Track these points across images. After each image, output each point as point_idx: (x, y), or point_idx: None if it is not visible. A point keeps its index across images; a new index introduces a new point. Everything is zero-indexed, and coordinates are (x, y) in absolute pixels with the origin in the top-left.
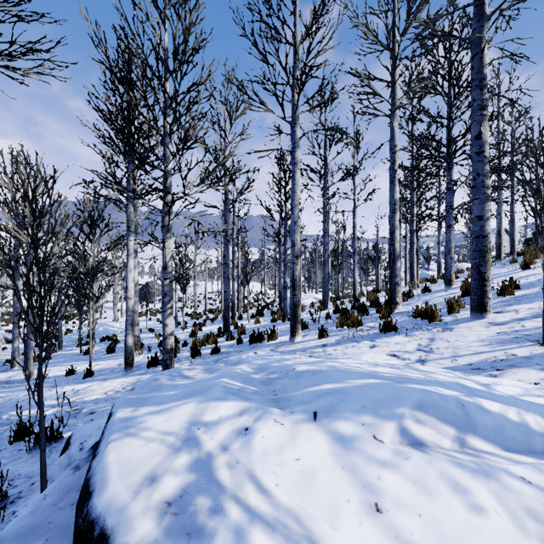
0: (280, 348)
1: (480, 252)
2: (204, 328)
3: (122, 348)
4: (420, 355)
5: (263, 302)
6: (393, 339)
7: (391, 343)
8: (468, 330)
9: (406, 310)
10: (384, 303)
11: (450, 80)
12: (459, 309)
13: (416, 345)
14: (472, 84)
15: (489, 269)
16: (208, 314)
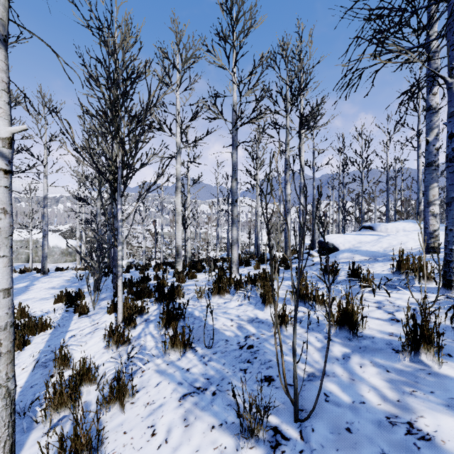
0: None
1: None
2: None
3: None
4: None
5: None
6: None
7: None
8: None
9: None
10: None
11: None
12: None
13: None
14: None
15: None
16: None
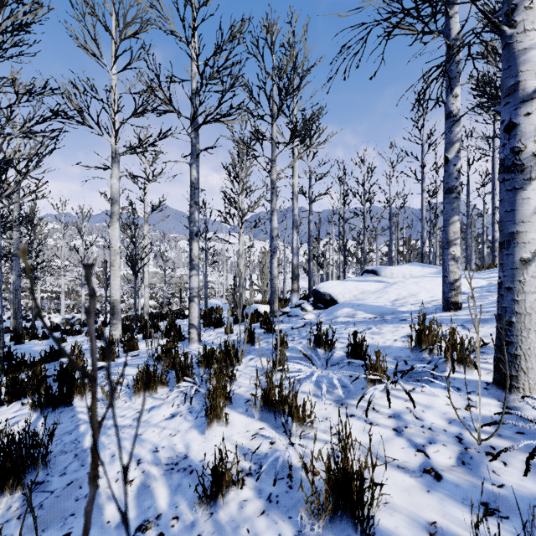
0: None
1: None
2: None
3: None
4: None
5: None
6: None
7: None
8: None
9: None
10: None
11: None
12: None
13: None
14: None
15: None
16: None
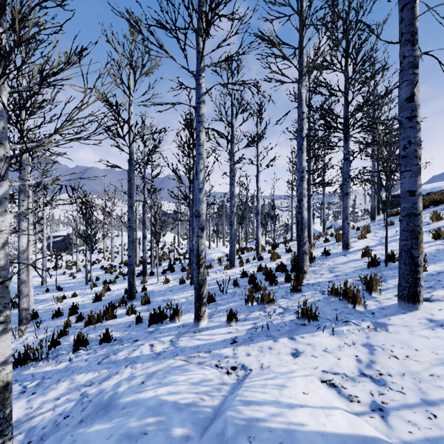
0: (181, 340)
1: (412, 233)
2: (114, 287)
3: (15, 318)
4: (370, 391)
5: (177, 252)
6: (317, 339)
7: (318, 349)
8: (409, 332)
9: (316, 282)
10: (290, 269)
11: (347, 57)
12: (380, 292)
13: (355, 360)
14: (401, 39)
15: (421, 252)
16: (124, 266)
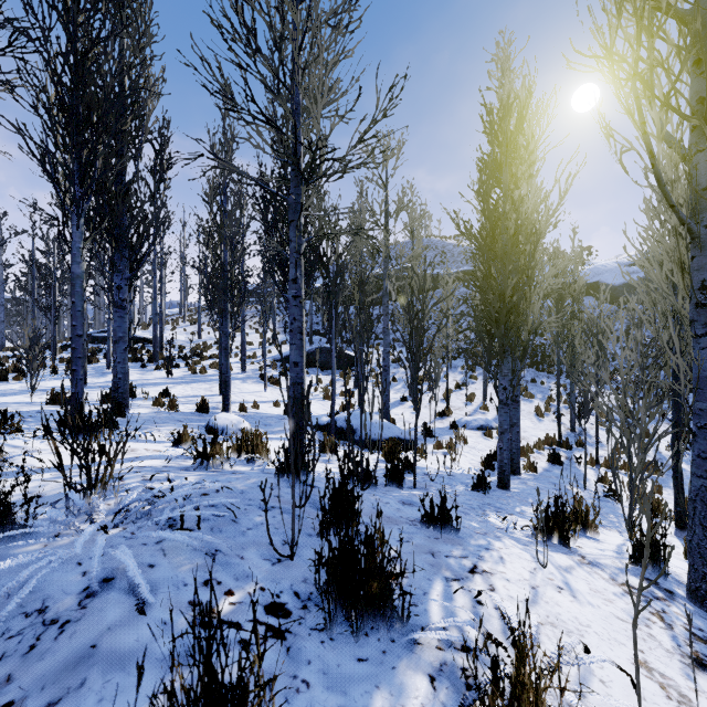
0: None
1: None
2: None
3: None
4: None
5: None
6: None
7: None
8: None
9: None
10: None
11: None
12: None
13: None
14: None
15: None
16: None
